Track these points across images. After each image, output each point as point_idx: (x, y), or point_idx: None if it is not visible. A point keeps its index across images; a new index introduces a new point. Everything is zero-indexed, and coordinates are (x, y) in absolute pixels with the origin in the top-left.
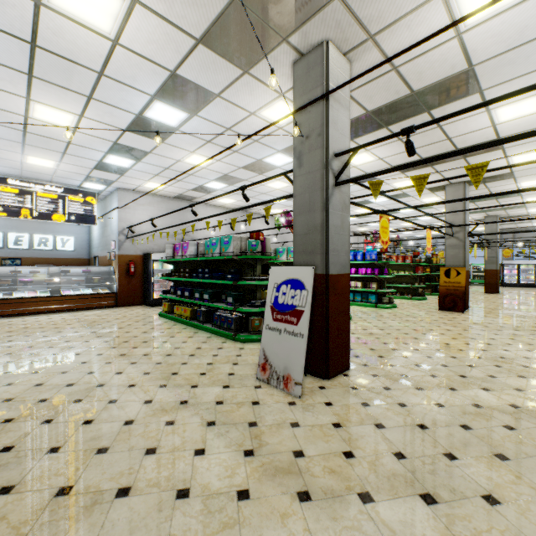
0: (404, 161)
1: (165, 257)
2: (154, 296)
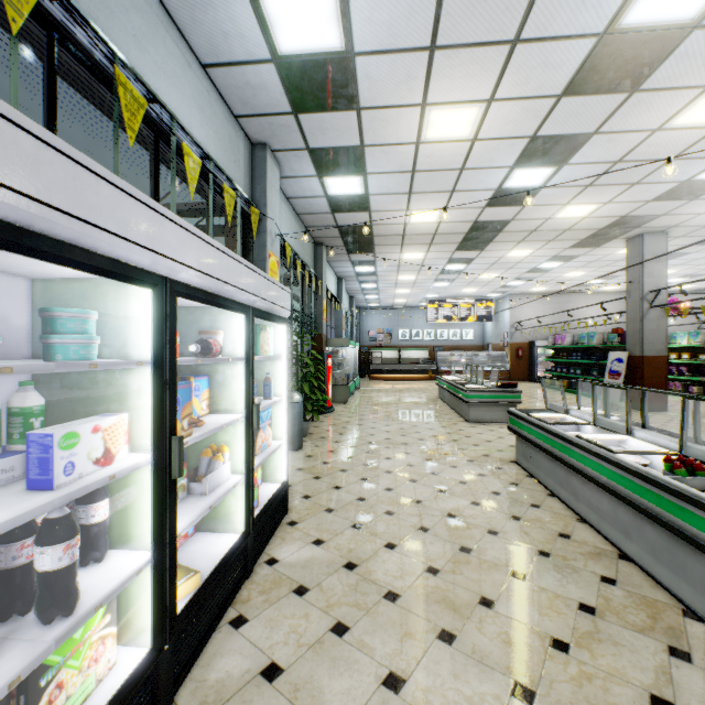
0: None
1: (547, 345)
2: (537, 374)
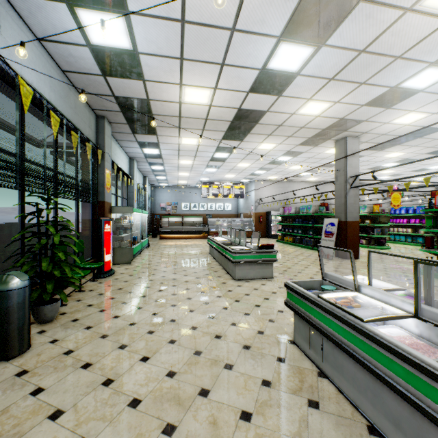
0: (430, 151)
1: (279, 214)
2: (271, 233)
